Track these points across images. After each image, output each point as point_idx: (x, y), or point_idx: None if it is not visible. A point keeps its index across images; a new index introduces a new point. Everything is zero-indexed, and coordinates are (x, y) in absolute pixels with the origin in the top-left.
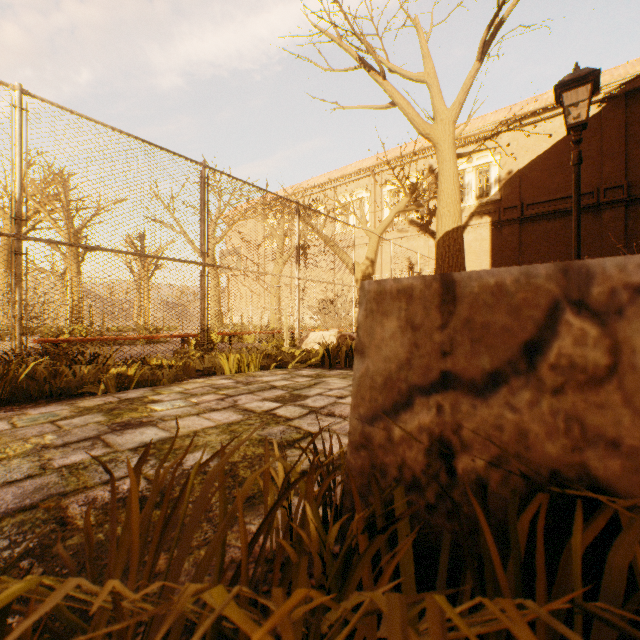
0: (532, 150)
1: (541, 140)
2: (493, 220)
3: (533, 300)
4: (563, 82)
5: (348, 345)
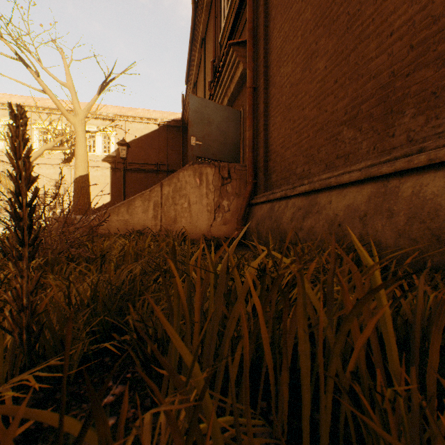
0: (132, 135)
1: (136, 132)
2: (112, 167)
3: (73, 219)
4: (119, 143)
5: None
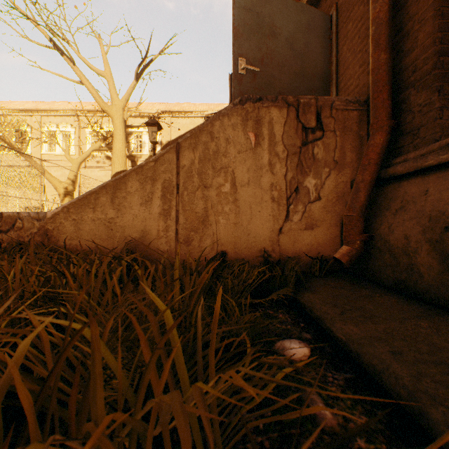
0: (177, 132)
1: (181, 128)
2: None
3: (15, 217)
4: (148, 122)
5: None
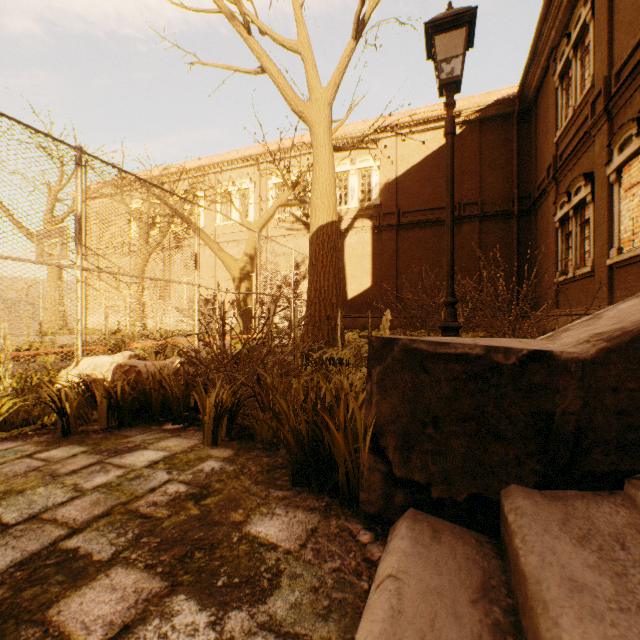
0: (407, 160)
1: (415, 152)
2: (374, 224)
3: None
4: (436, 19)
5: (109, 389)
